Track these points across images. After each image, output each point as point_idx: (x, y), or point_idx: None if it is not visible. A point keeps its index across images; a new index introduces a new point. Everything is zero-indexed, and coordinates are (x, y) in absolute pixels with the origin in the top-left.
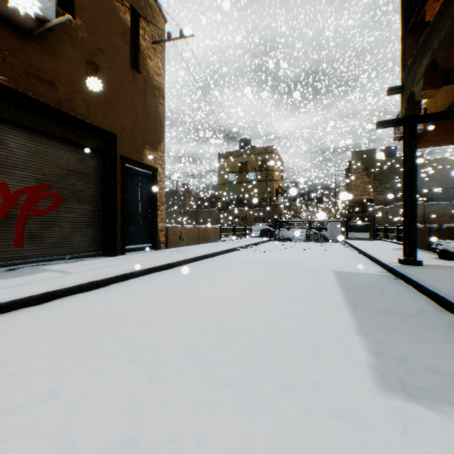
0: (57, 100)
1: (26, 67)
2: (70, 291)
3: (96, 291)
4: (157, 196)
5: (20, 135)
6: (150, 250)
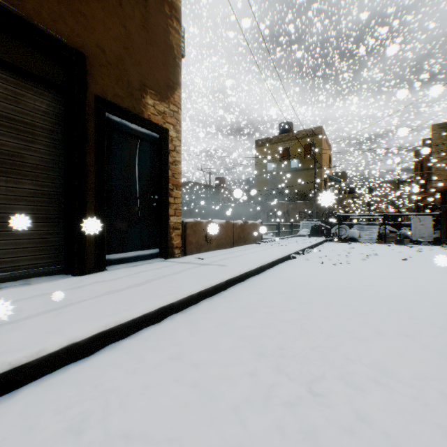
0: None
1: None
2: None
3: None
4: (167, 173)
5: None
6: (154, 261)
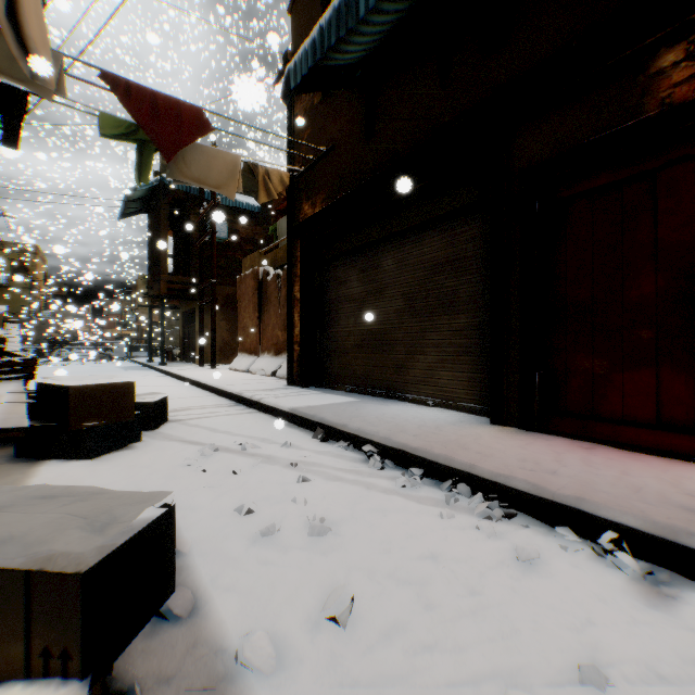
0: None
1: None
2: None
3: None
4: None
5: None
6: None
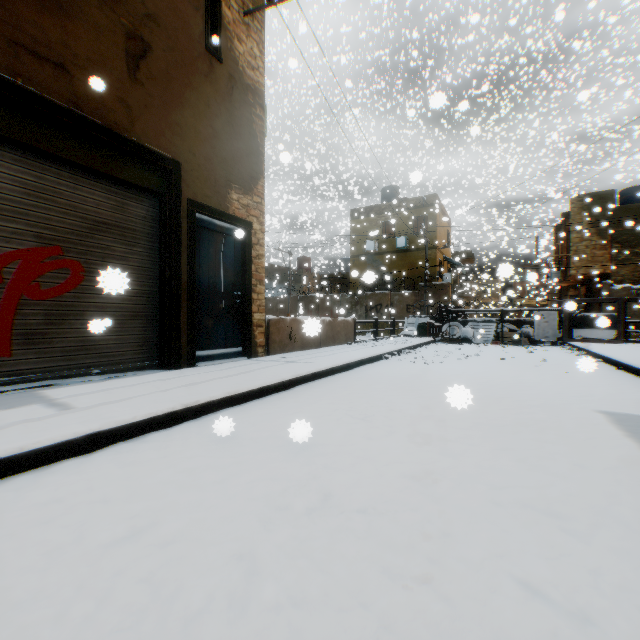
0: (70, 96)
1: (10, 33)
2: (40, 458)
3: (101, 453)
4: (251, 268)
5: (5, 157)
6: (238, 359)
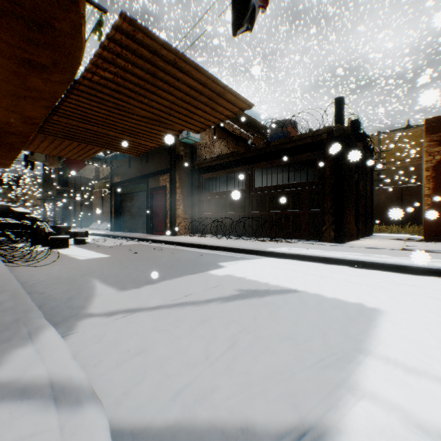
0: None
1: None
2: None
3: None
4: None
5: None
6: None
